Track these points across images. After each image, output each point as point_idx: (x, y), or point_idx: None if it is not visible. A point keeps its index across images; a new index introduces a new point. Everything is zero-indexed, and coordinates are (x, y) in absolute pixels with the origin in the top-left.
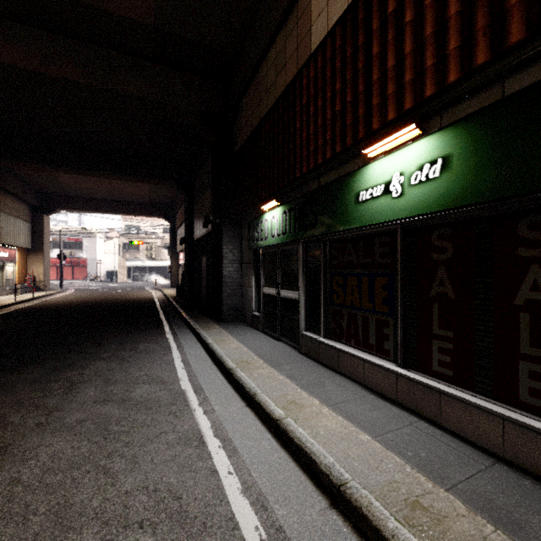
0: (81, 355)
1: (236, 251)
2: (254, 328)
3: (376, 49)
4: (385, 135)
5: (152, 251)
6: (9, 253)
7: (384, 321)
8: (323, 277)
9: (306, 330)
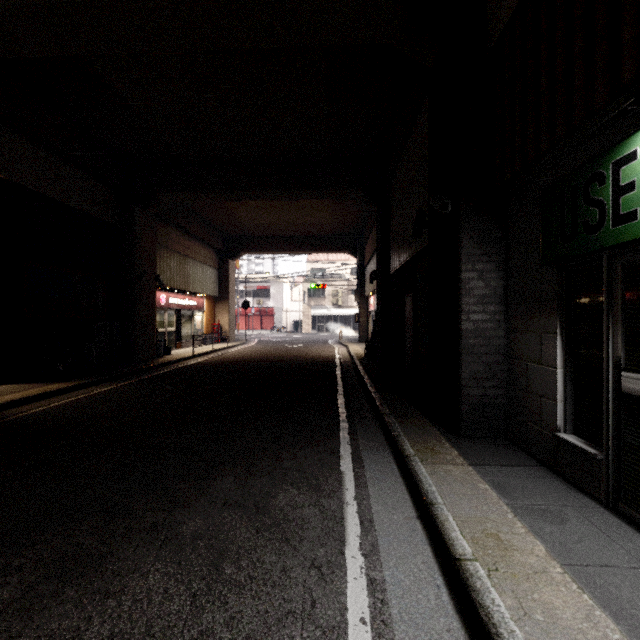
0: (157, 507)
1: (493, 275)
2: (568, 480)
3: None
4: None
5: (338, 297)
6: (197, 301)
7: None
8: None
9: None
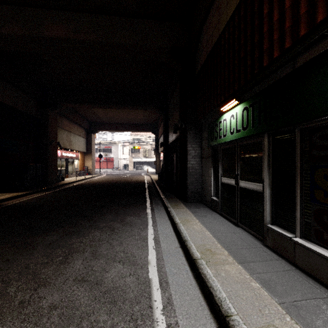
0: (89, 222)
1: (197, 148)
2: (213, 210)
3: None
4: None
5: (146, 152)
6: (76, 154)
7: None
8: (299, 170)
9: (272, 224)
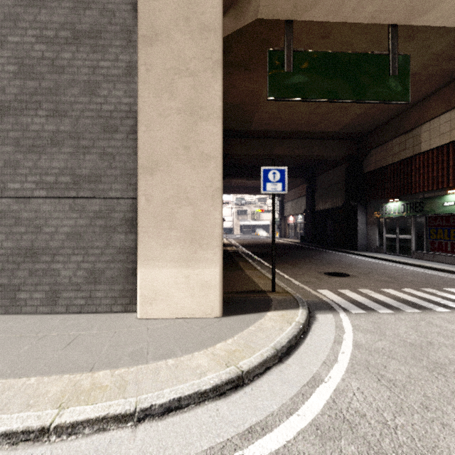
0: (320, 256)
1: (363, 218)
2: (378, 253)
3: (451, 164)
4: (454, 189)
5: (254, 214)
6: None
7: (453, 243)
8: (425, 230)
9: (415, 250)
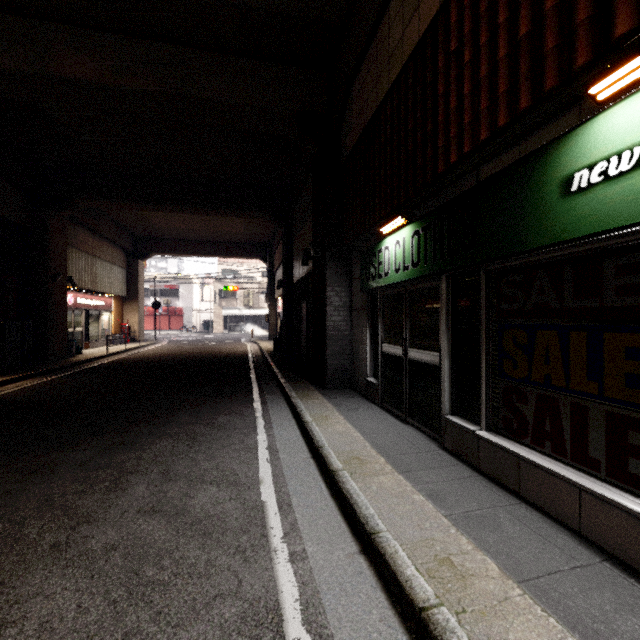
0: (148, 428)
1: (344, 294)
2: (369, 400)
3: None
4: None
5: (249, 298)
6: (105, 301)
7: (629, 419)
8: (485, 331)
9: (452, 414)
